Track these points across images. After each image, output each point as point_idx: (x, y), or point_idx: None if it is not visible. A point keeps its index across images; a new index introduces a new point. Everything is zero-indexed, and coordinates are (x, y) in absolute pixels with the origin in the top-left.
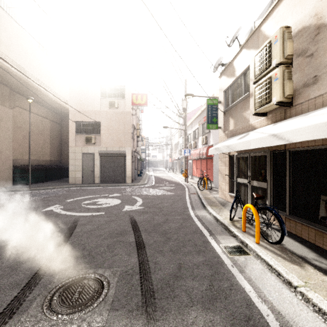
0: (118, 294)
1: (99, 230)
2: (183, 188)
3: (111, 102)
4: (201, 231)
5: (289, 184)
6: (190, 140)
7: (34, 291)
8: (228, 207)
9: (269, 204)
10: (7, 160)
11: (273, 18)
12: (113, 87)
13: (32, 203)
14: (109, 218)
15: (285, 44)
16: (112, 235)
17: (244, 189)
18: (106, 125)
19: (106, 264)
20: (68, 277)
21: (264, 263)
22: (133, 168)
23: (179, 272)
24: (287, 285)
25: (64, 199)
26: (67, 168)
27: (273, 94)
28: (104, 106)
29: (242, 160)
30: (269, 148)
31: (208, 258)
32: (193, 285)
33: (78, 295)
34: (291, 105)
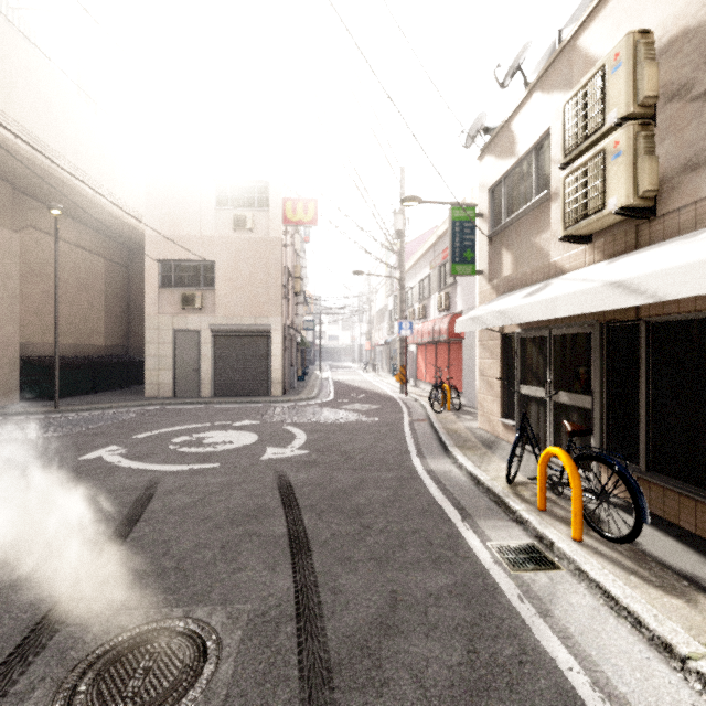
0: (241, 676)
1: (206, 506)
2: (398, 408)
3: (237, 217)
4: (440, 508)
5: (648, 399)
6: (413, 301)
7: (34, 668)
8: (500, 452)
9: (598, 445)
10: (7, 346)
11: (608, 15)
12: (243, 185)
13: (58, 441)
14: (230, 477)
15: (639, 71)
16: (235, 520)
17: (537, 411)
18: (226, 268)
19: (216, 595)
20: (121, 628)
21: (599, 591)
22: (286, 363)
23: (393, 615)
24: (662, 651)
25: (131, 431)
26: (142, 364)
27: (609, 189)
28: (223, 226)
29: (532, 345)
30: (597, 318)
31: (461, 577)
32: (428, 650)
33: (141, 678)
34: (653, 215)
